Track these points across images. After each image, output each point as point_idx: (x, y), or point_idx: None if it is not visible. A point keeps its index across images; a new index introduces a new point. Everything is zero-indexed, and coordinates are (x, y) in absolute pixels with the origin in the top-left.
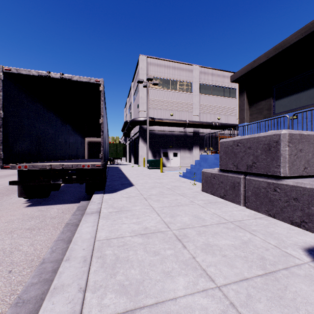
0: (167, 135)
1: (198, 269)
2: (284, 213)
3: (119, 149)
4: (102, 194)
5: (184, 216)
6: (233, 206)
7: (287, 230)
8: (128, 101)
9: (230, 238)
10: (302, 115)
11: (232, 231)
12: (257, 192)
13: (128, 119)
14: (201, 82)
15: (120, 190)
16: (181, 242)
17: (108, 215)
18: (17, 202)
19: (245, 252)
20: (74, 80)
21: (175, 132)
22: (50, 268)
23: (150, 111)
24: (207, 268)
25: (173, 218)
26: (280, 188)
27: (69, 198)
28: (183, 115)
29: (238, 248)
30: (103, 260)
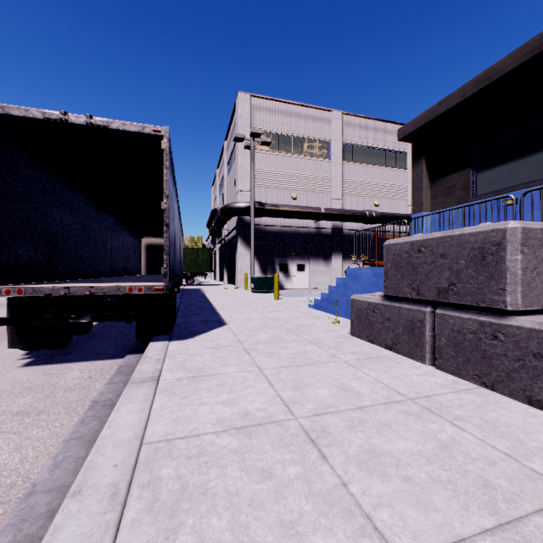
0: (286, 234)
1: (355, 514)
2: (513, 381)
3: (202, 258)
4: (167, 341)
5: (320, 386)
6: (411, 366)
7: (523, 418)
8: (219, 174)
9: (415, 435)
10: (542, 194)
11: (417, 421)
12: (458, 339)
13: (219, 205)
14: (346, 140)
15: (201, 333)
16: (317, 447)
17: (173, 385)
18: (8, 358)
19: (449, 471)
20: (114, 128)
21: (300, 229)
22: (44, 507)
23: (256, 191)
24: (375, 512)
25: (299, 390)
26: (505, 333)
27: (107, 349)
28: (315, 199)
29: (433, 461)
30: (154, 493)
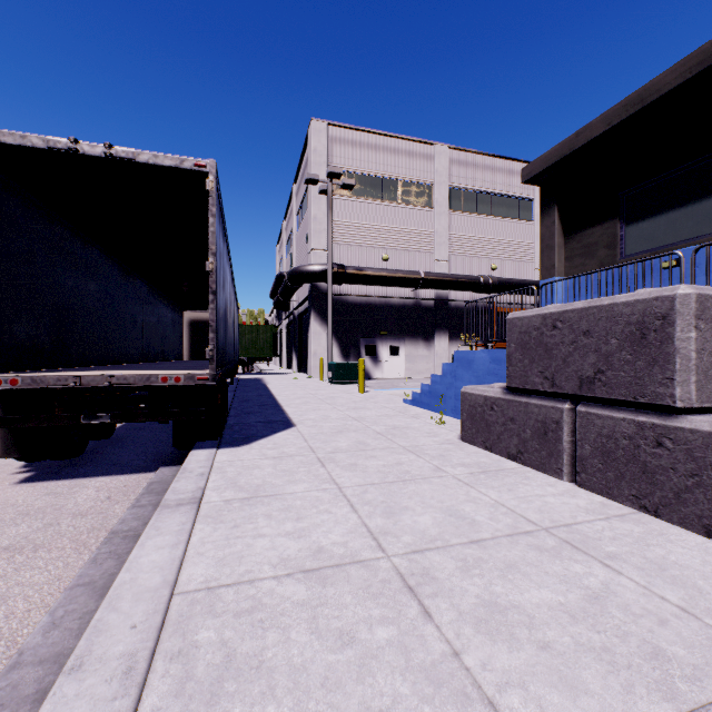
0: (374, 306)
1: (472, 698)
2: (685, 504)
3: (264, 338)
4: (214, 448)
5: (420, 511)
6: (543, 483)
7: (700, 556)
8: (286, 227)
9: (553, 581)
10: None
11: (555, 560)
12: (608, 446)
13: (286, 269)
14: (453, 183)
15: (261, 437)
16: (417, 598)
17: (220, 509)
18: None
19: (603, 633)
20: (142, 162)
21: (393, 299)
22: (32, 686)
23: (335, 249)
24: (501, 696)
25: (392, 517)
26: (674, 438)
27: (133, 460)
28: (413, 260)
29: (579, 619)
30: (186, 668)
